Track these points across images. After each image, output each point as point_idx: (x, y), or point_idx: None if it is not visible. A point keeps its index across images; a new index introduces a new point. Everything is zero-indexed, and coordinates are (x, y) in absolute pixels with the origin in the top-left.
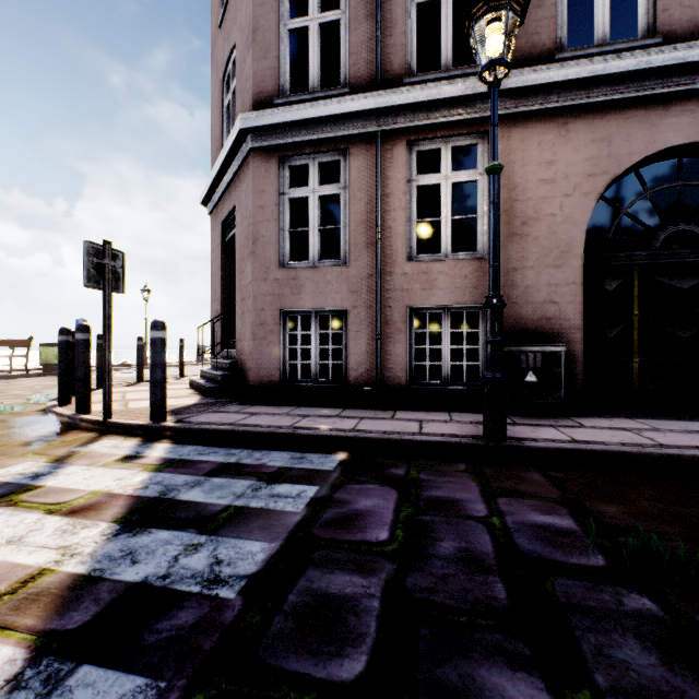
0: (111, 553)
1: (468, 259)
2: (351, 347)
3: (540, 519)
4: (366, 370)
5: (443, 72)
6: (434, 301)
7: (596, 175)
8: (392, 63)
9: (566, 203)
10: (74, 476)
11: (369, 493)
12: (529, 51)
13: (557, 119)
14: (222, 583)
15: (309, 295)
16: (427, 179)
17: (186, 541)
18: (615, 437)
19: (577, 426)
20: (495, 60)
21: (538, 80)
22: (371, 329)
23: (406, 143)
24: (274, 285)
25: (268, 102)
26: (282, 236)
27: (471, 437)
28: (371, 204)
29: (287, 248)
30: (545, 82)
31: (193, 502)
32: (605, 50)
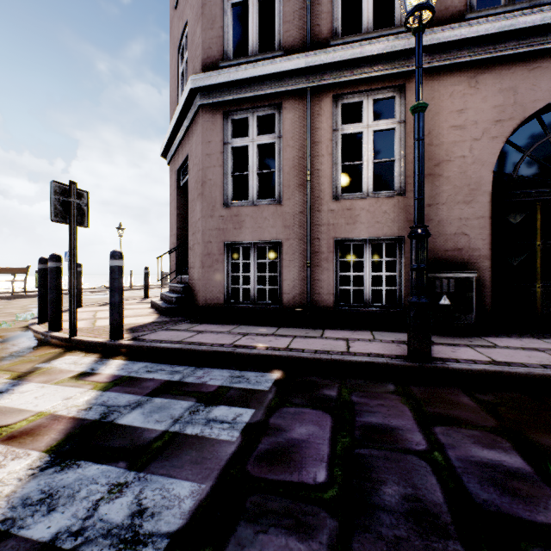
0: (30, 495)
1: (386, 197)
2: (284, 274)
3: (484, 455)
4: (297, 294)
5: (365, 34)
6: (356, 234)
7: (503, 120)
8: (320, 29)
9: (475, 146)
10: (27, 395)
11: (304, 418)
12: (441, 13)
13: (467, 72)
14: (139, 546)
15: (249, 229)
16: (351, 128)
17: (112, 479)
18: (532, 358)
19: (491, 346)
20: (420, 5)
21: (451, 37)
22: (302, 258)
23: (332, 97)
24: (219, 221)
25: (214, 65)
26: (226, 179)
27: (396, 357)
28: (302, 151)
29: (230, 189)
30: (457, 38)
31: (130, 427)
32: (511, 9)
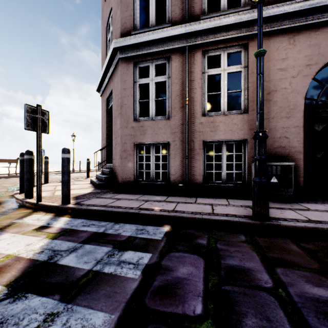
0: None
1: (236, 114)
2: (171, 163)
3: (315, 292)
4: (180, 175)
5: (222, 12)
6: (217, 138)
7: (311, 65)
8: (194, 9)
9: (293, 81)
10: (3, 242)
11: (185, 260)
12: None
13: (288, 34)
14: None
15: (149, 135)
16: (213, 71)
17: (48, 309)
18: None
19: (306, 209)
20: None
21: (278, 12)
22: (183, 153)
23: (202, 52)
24: (131, 130)
25: (128, 33)
26: (135, 104)
27: (244, 217)
28: (183, 86)
29: (138, 110)
30: (282, 13)
31: (67, 267)
32: None
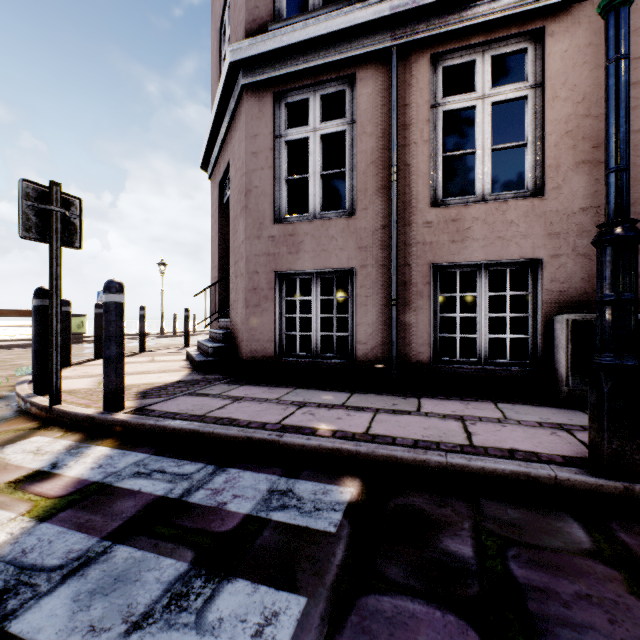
0: None
1: (514, 199)
2: (359, 316)
3: None
4: (378, 344)
5: None
6: (466, 257)
7: None
8: None
9: None
10: None
11: (418, 639)
12: None
13: None
14: None
15: (309, 253)
16: (457, 101)
17: None
18: None
19: None
20: None
21: None
22: (385, 293)
23: (429, 59)
24: (269, 243)
25: (261, 30)
26: (278, 186)
27: (565, 461)
28: (385, 139)
29: (284, 200)
30: None
31: None
32: None
